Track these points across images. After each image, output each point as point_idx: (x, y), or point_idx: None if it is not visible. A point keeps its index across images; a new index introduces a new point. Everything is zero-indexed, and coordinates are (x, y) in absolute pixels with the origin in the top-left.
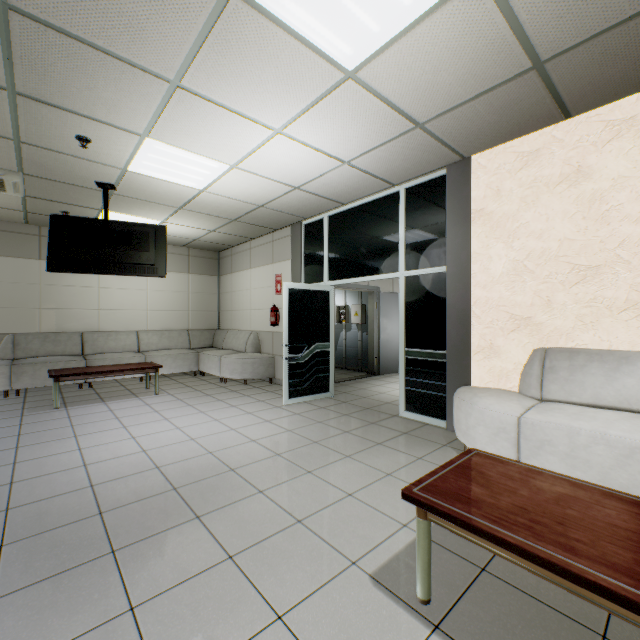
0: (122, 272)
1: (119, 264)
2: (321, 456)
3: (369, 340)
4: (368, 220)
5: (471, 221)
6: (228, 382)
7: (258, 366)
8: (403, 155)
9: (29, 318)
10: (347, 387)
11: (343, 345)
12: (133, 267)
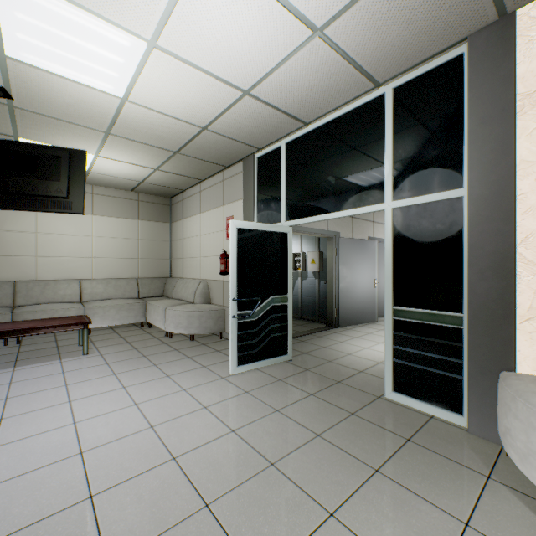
0: (22, 206)
1: (19, 196)
2: (283, 514)
3: (328, 289)
4: (338, 140)
5: (516, 112)
6: (174, 336)
7: (206, 319)
8: (409, 9)
9: None
10: (306, 344)
11: (299, 294)
12: (38, 200)
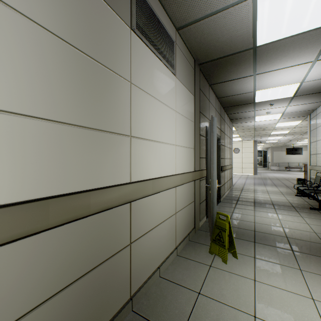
0: (295, 154)
1: (294, 153)
2: None
3: None
4: None
5: None
6: None
7: None
8: None
9: (280, 160)
10: None
11: None
12: (296, 153)
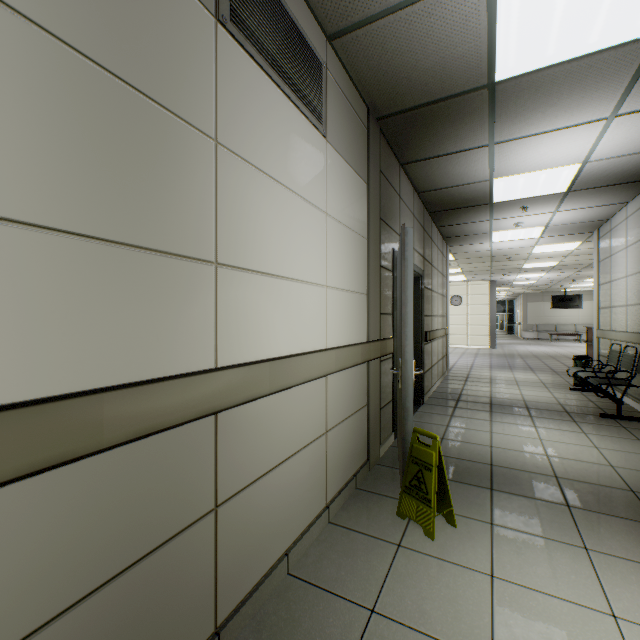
0: (568, 308)
1: (567, 306)
2: None
3: None
4: None
5: None
6: None
7: None
8: None
9: (539, 320)
10: None
11: None
12: (571, 307)
